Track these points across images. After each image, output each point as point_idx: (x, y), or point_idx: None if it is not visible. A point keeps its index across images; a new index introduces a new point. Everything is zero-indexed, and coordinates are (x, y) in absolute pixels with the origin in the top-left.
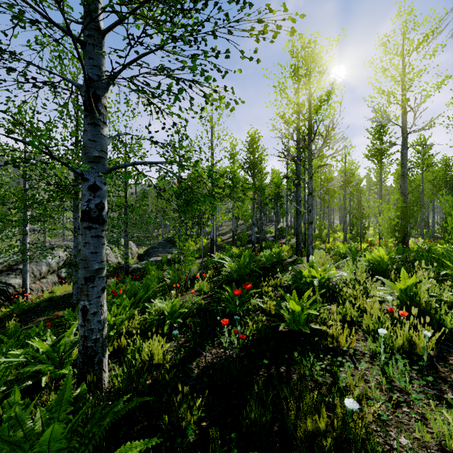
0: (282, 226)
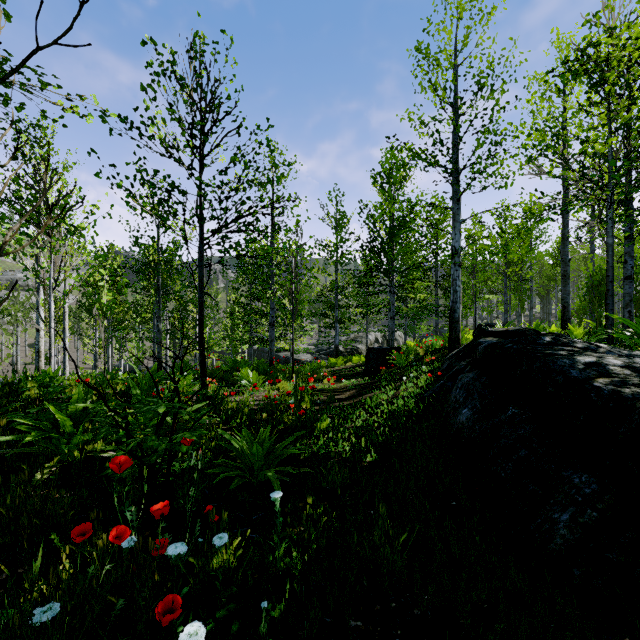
0: None
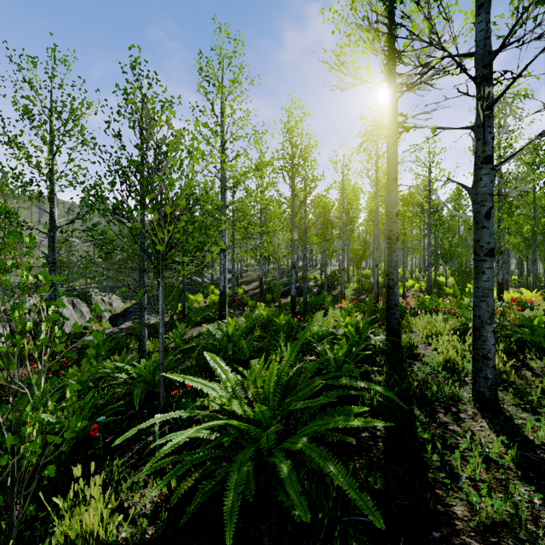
0: (332, 271)
